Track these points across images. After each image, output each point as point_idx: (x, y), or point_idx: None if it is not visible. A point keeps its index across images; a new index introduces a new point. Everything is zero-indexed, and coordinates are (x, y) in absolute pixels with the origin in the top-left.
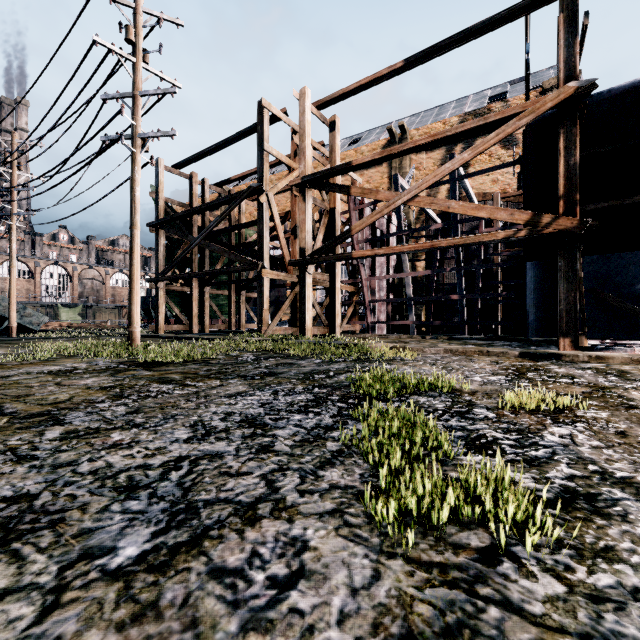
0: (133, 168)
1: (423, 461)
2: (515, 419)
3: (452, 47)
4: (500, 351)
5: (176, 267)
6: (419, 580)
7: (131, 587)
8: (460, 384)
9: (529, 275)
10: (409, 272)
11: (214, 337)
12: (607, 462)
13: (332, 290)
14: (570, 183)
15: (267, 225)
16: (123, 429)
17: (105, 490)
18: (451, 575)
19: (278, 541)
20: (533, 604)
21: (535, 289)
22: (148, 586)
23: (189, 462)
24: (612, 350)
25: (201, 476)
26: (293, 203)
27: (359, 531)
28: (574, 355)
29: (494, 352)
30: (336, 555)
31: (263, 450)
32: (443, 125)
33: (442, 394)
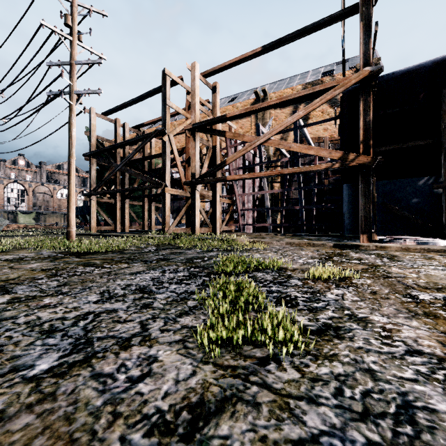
0: (70, 115)
1: (245, 311)
2: (313, 285)
3: (293, 39)
4: (321, 243)
5: (104, 185)
6: (218, 375)
7: (40, 385)
8: (286, 264)
9: (344, 193)
10: (267, 190)
11: (131, 235)
12: (357, 309)
13: (214, 202)
14: (366, 133)
15: (168, 157)
16: (53, 296)
17: (33, 333)
18: (237, 371)
19: (139, 358)
20: (278, 384)
21: (348, 202)
22: (51, 384)
23: (94, 315)
24: (393, 242)
25: (99, 323)
26: (187, 142)
27: (191, 351)
28: (367, 245)
29: (317, 244)
30: (173, 364)
31: (145, 307)
32: (291, 90)
33: (274, 271)
